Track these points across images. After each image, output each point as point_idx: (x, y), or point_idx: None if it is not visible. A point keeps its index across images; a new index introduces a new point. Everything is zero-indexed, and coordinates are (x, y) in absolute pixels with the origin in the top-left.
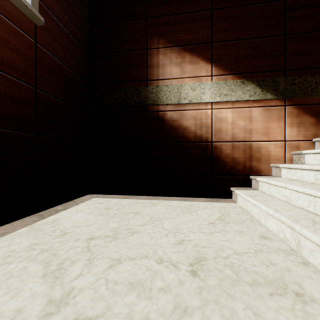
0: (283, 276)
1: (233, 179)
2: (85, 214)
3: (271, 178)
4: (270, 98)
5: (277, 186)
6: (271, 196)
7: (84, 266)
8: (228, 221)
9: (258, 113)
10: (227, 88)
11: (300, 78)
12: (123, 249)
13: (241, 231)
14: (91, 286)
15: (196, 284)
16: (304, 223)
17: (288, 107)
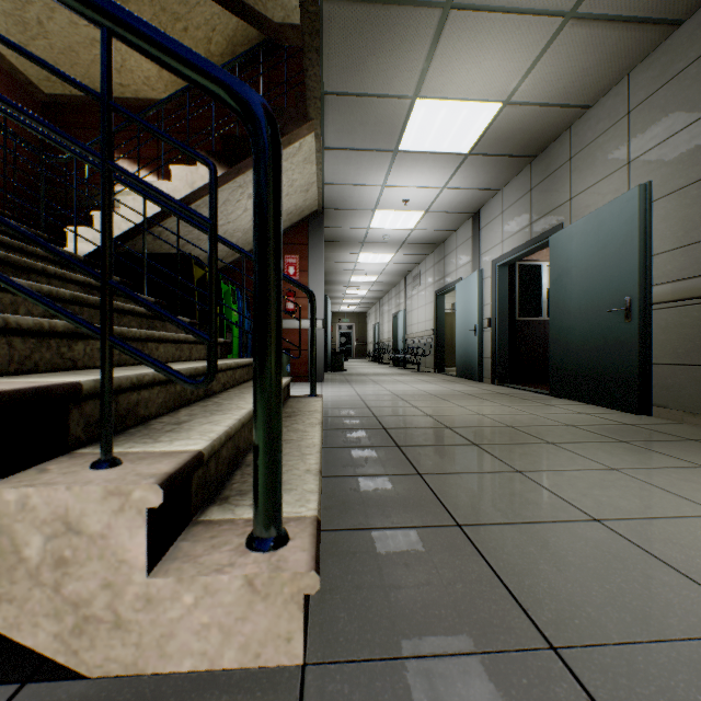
0: None
1: None
2: None
3: None
4: None
5: None
6: None
7: None
8: None
9: None
10: None
11: None
12: None
13: None
14: None
15: None
16: None
17: None
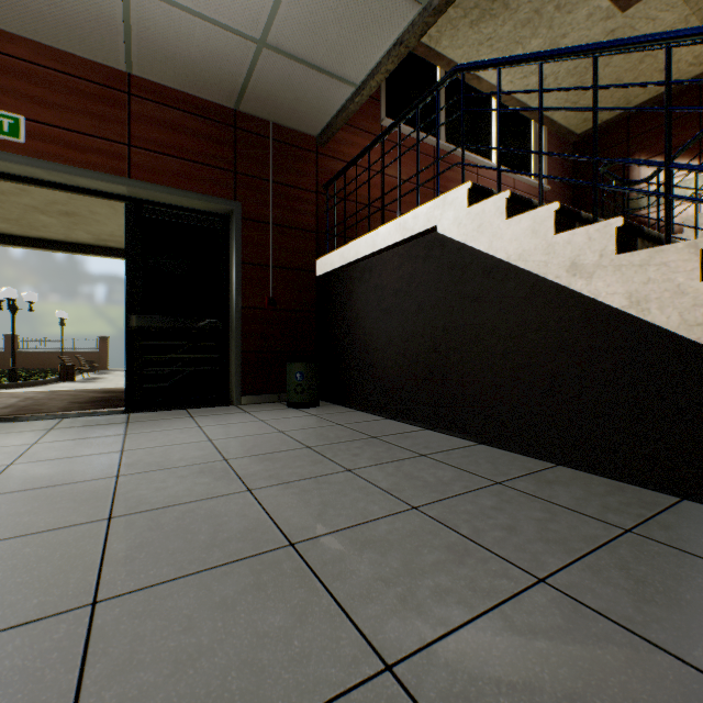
0: None
1: None
2: None
3: None
4: None
5: None
6: None
7: None
8: None
9: None
10: None
11: None
12: None
13: None
14: None
15: None
16: None
17: None
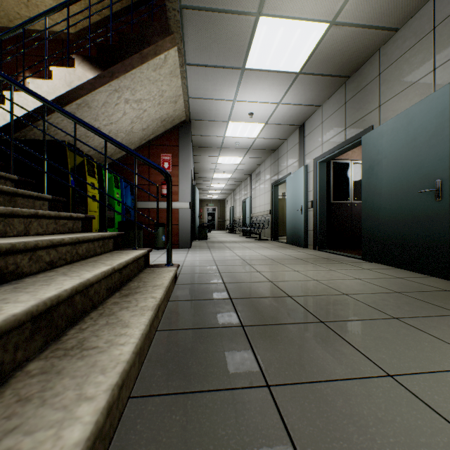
0: None
1: None
2: None
3: None
4: None
5: None
6: None
7: None
8: None
9: None
10: None
11: None
12: None
13: None
14: None
15: None
16: None
17: None
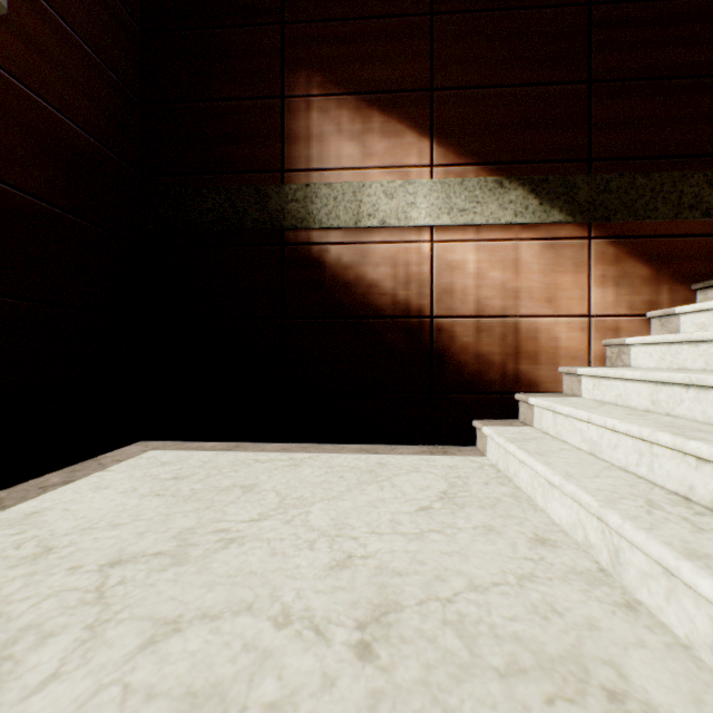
0: (580, 644)
1: (479, 401)
2: (117, 495)
3: (559, 399)
4: (558, 221)
5: (571, 418)
6: (560, 440)
7: (73, 647)
8: (462, 501)
9: (533, 253)
10: (466, 195)
11: (621, 179)
12: (192, 591)
13: (491, 526)
14: (75, 712)
15: (367, 683)
16: (629, 507)
17: (596, 242)
